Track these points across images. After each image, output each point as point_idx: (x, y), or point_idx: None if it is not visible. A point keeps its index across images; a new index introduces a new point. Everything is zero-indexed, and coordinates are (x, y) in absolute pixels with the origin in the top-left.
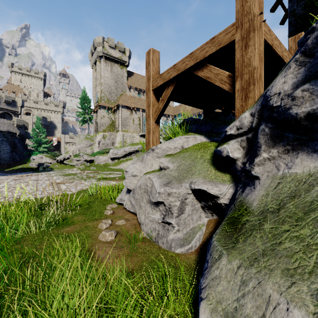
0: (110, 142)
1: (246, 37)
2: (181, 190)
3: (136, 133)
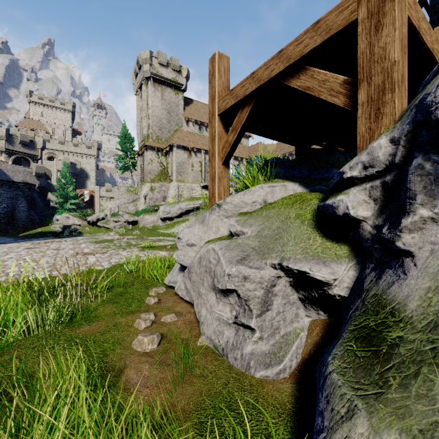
0: (160, 196)
1: (378, 12)
2: (265, 270)
3: (197, 183)
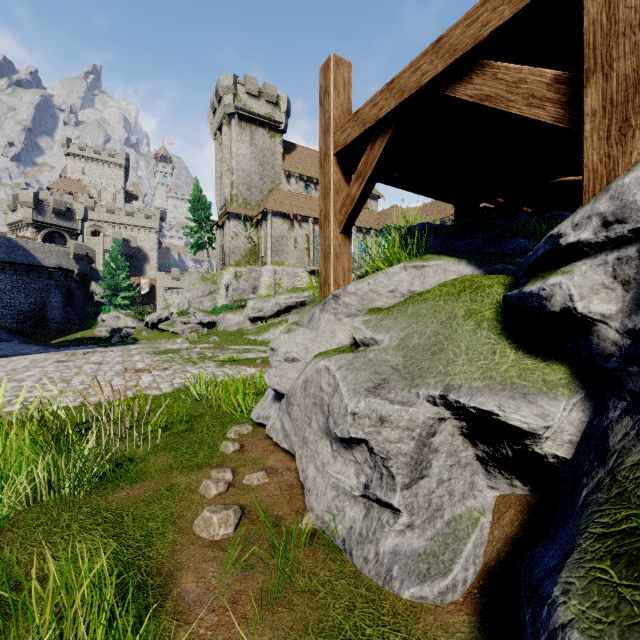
0: (248, 286)
1: None
2: (416, 407)
3: (302, 267)
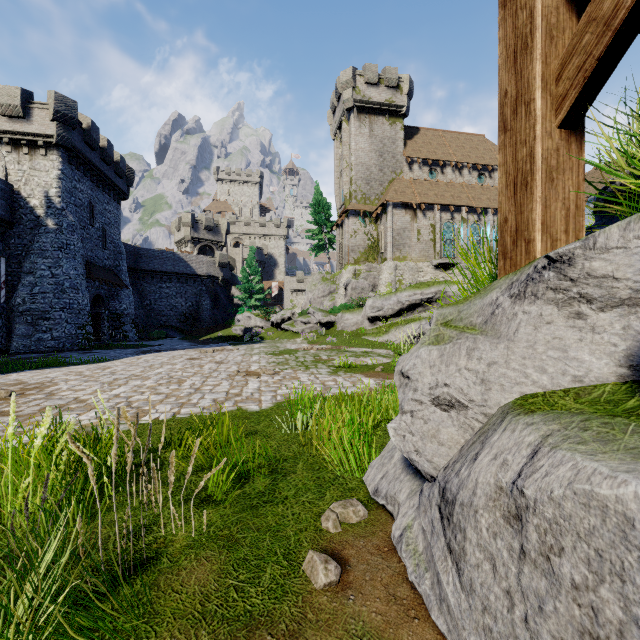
0: (367, 284)
1: None
2: None
3: (426, 261)
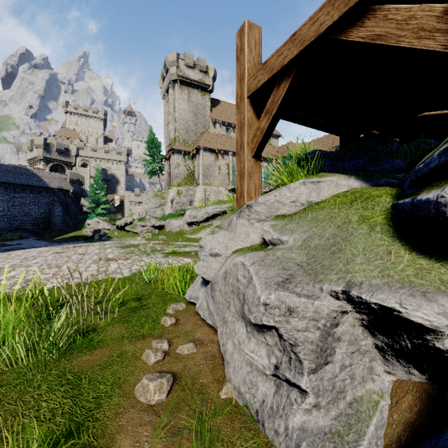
0: (186, 200)
1: None
2: (321, 300)
3: (224, 187)
